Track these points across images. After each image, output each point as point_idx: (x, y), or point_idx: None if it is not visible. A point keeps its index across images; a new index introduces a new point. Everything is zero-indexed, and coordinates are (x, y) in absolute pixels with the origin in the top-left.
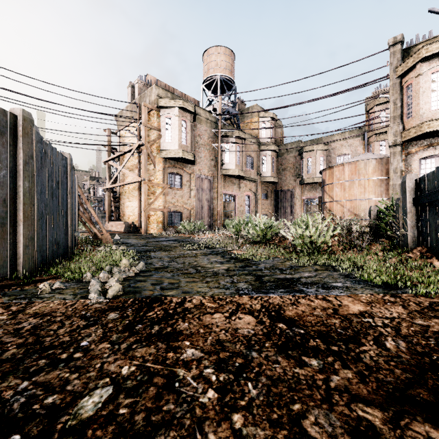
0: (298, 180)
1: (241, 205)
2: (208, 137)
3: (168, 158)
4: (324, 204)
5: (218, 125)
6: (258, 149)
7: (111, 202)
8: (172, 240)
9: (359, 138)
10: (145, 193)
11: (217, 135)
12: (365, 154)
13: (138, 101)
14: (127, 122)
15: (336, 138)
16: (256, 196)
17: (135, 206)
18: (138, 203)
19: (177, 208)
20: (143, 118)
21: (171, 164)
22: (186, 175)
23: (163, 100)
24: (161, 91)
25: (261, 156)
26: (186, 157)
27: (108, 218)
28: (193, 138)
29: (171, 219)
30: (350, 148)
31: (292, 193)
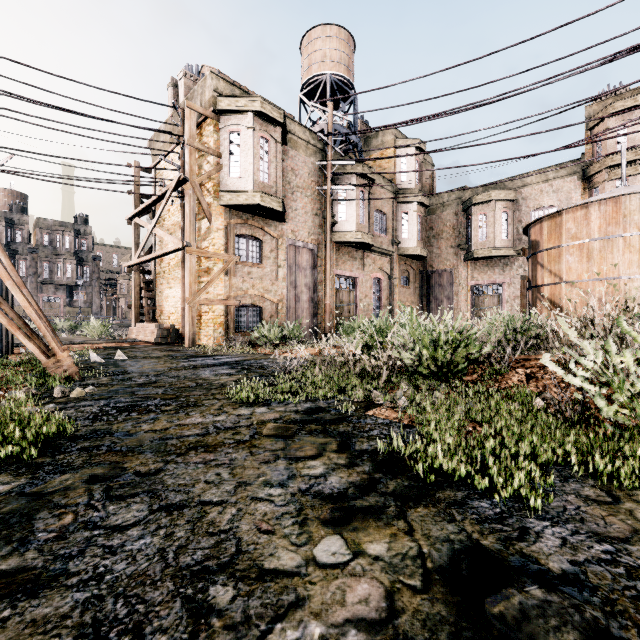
0: (462, 254)
1: (365, 295)
2: (308, 174)
3: (234, 206)
4: (537, 288)
5: (327, 153)
6: (395, 200)
7: (141, 289)
8: (229, 363)
9: (573, 177)
10: (190, 271)
11: (325, 171)
12: (627, 187)
13: (184, 108)
14: (167, 148)
15: (530, 180)
16: (391, 280)
17: (179, 295)
18: (182, 290)
19: (252, 299)
20: (187, 130)
21: (240, 218)
22: (269, 241)
23: (225, 99)
24: (222, 84)
25: (400, 213)
26: (269, 205)
27: (134, 317)
28: (281, 175)
29: (242, 320)
30: (557, 195)
31: (451, 275)
